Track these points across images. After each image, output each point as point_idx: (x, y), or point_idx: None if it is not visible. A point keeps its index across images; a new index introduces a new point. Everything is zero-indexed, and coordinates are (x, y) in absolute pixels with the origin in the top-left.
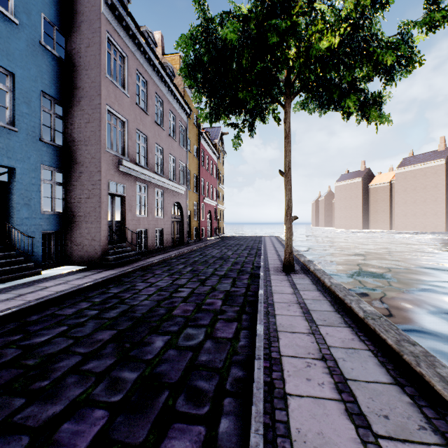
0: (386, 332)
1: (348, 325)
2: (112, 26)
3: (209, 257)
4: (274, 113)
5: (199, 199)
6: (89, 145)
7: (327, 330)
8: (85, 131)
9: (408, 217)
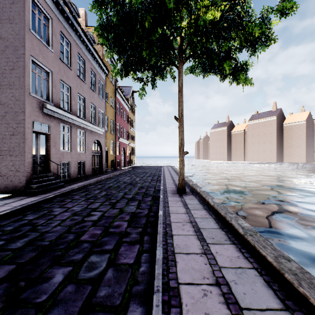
0: (264, 249)
1: (232, 241)
2: None
3: (121, 183)
4: (170, 72)
5: (115, 139)
6: (13, 89)
7: (216, 249)
8: (9, 77)
9: (255, 153)
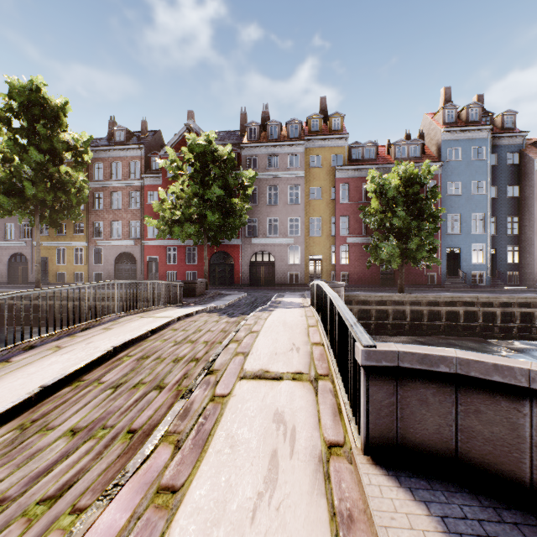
0: None
1: None
2: None
3: None
4: None
5: None
6: (528, 232)
7: None
8: (526, 227)
9: None
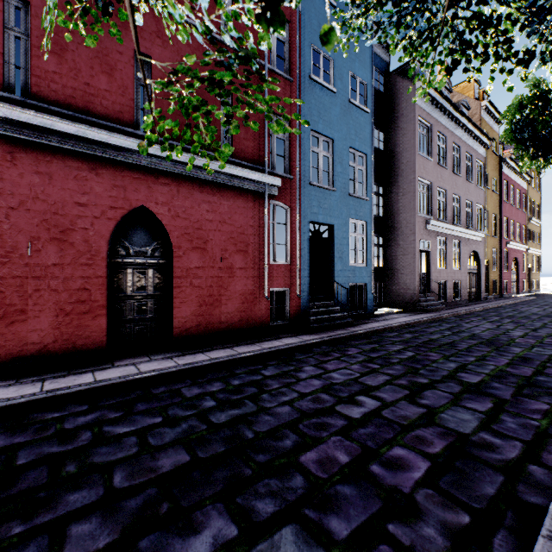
0: None
1: None
2: (421, 109)
3: (528, 313)
4: None
5: (499, 245)
6: (404, 213)
7: None
8: (400, 203)
9: None
